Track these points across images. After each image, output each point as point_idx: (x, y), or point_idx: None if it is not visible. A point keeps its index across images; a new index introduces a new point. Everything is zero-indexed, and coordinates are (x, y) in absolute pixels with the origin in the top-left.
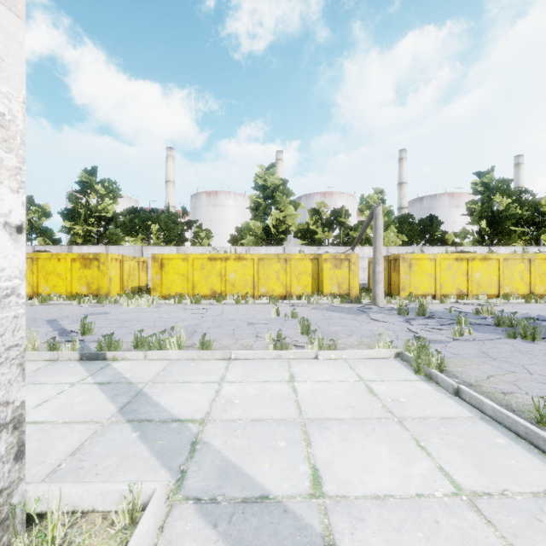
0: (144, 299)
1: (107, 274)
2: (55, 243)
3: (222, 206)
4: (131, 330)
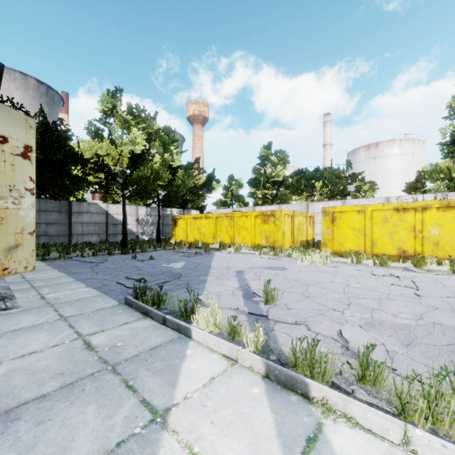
0: (317, 254)
1: (280, 228)
2: (245, 206)
3: (383, 156)
4: (321, 306)
